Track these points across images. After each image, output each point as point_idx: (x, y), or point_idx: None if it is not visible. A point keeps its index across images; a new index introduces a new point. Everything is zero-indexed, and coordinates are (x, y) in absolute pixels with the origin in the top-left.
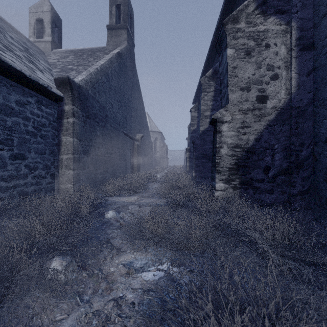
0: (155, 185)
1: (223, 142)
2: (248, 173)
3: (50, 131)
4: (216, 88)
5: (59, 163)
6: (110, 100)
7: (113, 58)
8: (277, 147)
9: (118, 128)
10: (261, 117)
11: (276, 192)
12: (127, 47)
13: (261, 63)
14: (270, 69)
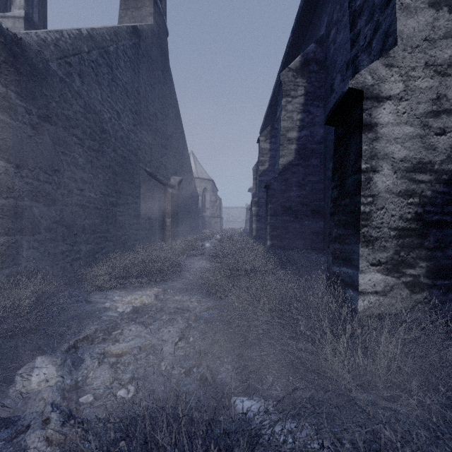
0: (199, 263)
1: (379, 155)
2: None
3: None
4: (307, 90)
5: None
6: (114, 103)
7: (122, 30)
8: None
9: (134, 160)
10: None
11: None
12: (153, 28)
13: None
14: None
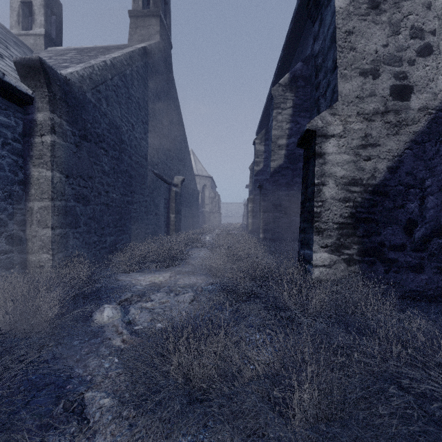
0: (201, 253)
1: (327, 174)
2: (375, 234)
3: (5, 156)
4: (295, 103)
5: (27, 216)
6: (129, 117)
7: (135, 53)
8: (430, 184)
9: (144, 164)
10: (400, 126)
11: (429, 270)
12: (160, 44)
13: (399, 24)
14: (417, 36)
